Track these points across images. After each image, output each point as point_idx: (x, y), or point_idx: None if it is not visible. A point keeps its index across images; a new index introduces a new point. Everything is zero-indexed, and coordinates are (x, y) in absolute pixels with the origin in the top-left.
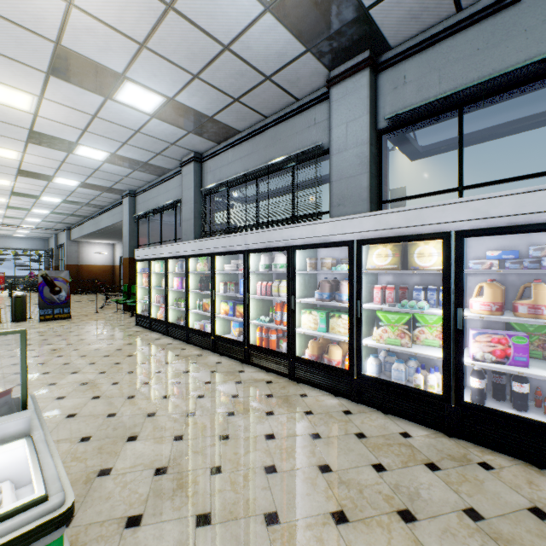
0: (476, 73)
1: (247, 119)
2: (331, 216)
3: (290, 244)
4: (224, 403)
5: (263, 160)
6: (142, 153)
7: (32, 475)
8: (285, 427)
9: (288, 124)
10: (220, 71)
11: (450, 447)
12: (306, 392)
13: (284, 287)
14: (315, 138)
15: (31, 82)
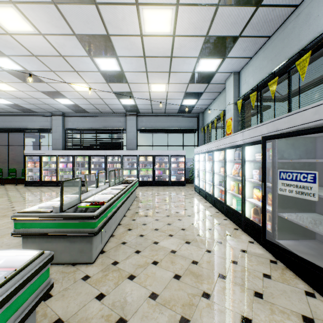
0: (155, 126)
1: (95, 112)
2: (127, 147)
3: (121, 155)
4: None
5: (100, 126)
6: (33, 107)
7: (133, 179)
8: None
9: (111, 118)
10: (100, 105)
11: (154, 187)
12: None
13: (118, 165)
14: (120, 125)
15: (27, 89)
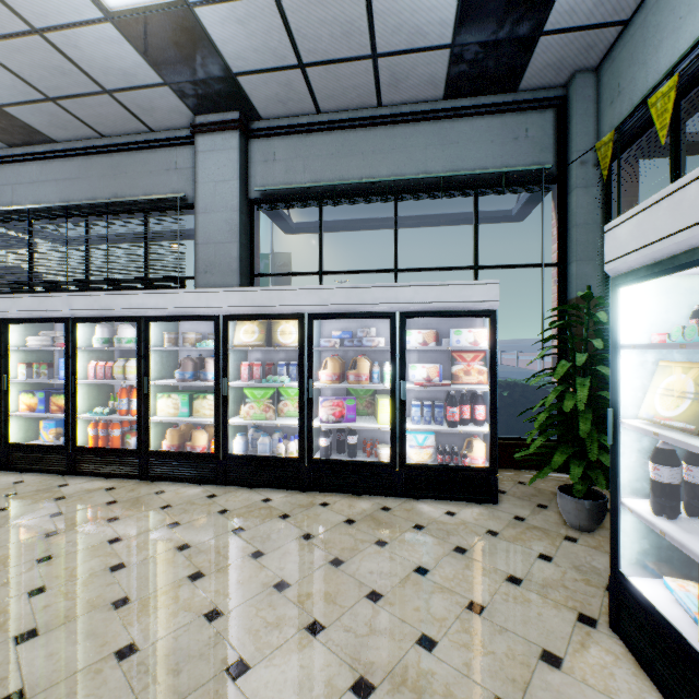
0: (331, 175)
1: (70, 129)
2: (197, 283)
3: (142, 314)
4: (39, 526)
5: (98, 194)
6: None
7: None
8: (136, 527)
9: (139, 156)
10: (23, 54)
11: (302, 499)
12: (164, 488)
13: (133, 368)
14: (176, 186)
15: None
